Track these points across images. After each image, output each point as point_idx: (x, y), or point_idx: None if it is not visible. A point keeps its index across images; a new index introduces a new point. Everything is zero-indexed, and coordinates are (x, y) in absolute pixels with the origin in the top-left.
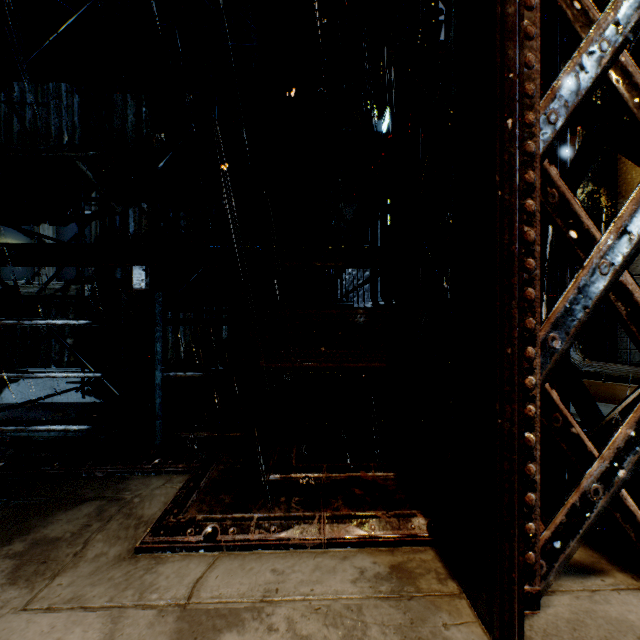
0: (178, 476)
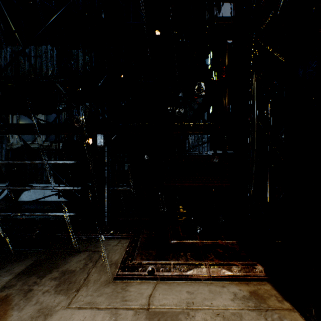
0: (123, 240)
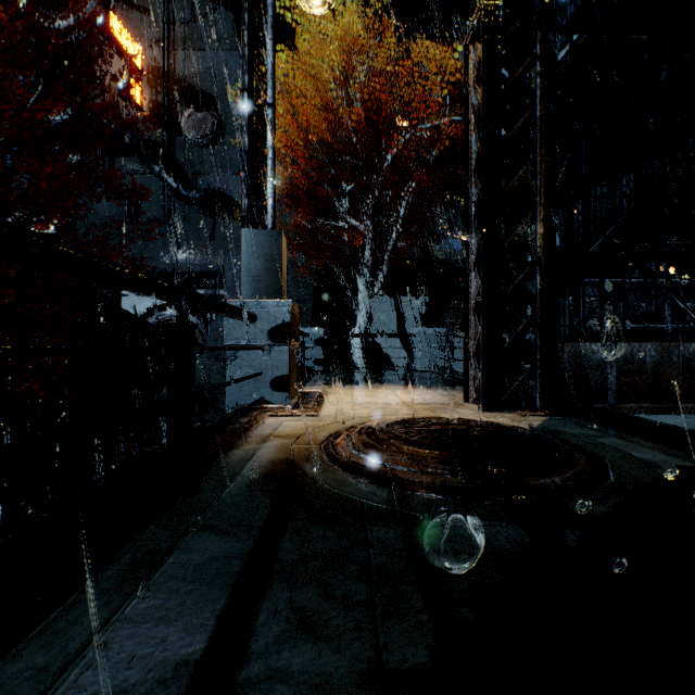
0: None
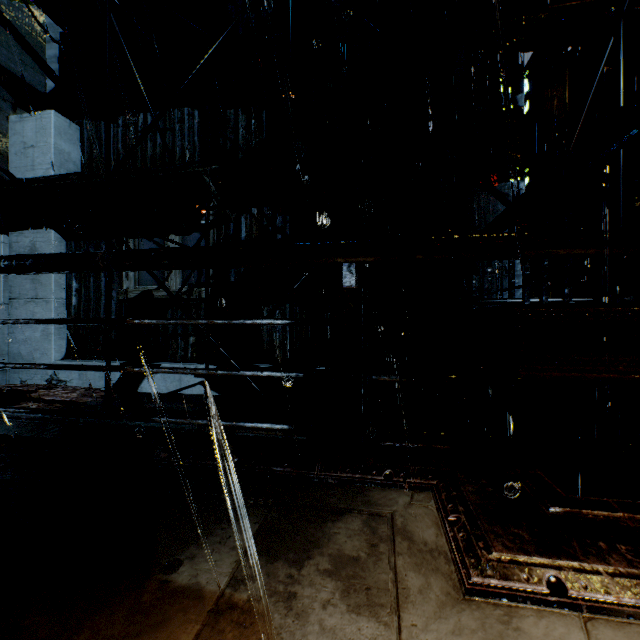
0: (417, 492)
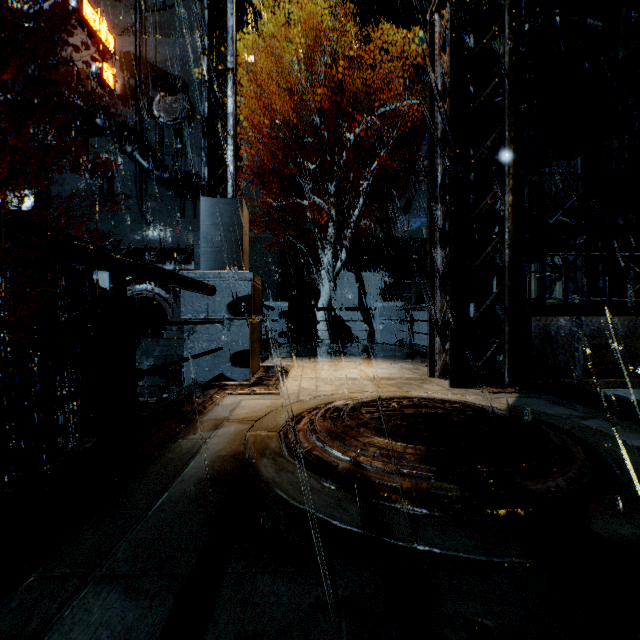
0: None
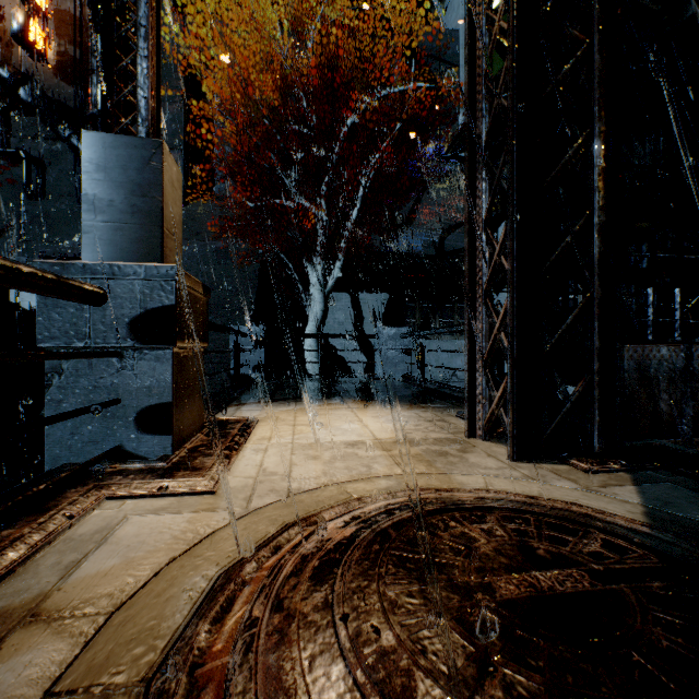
0: None
